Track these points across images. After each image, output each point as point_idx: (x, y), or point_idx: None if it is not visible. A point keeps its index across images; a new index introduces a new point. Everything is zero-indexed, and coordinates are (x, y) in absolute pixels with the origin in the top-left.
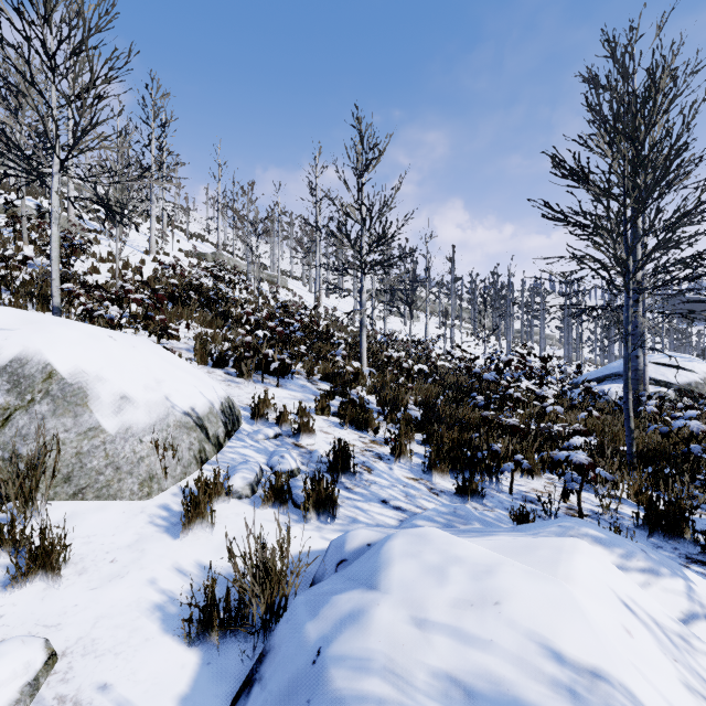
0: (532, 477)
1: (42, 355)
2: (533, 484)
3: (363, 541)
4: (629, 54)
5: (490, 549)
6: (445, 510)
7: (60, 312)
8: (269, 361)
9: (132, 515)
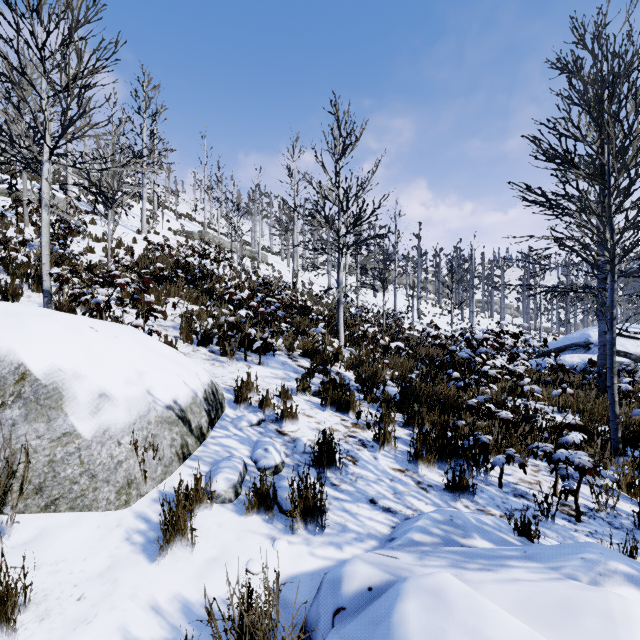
0: (525, 473)
1: (15, 355)
2: (519, 473)
3: (362, 582)
4: (614, 35)
5: (517, 606)
6: (440, 517)
7: (50, 296)
8: (252, 339)
9: (107, 530)
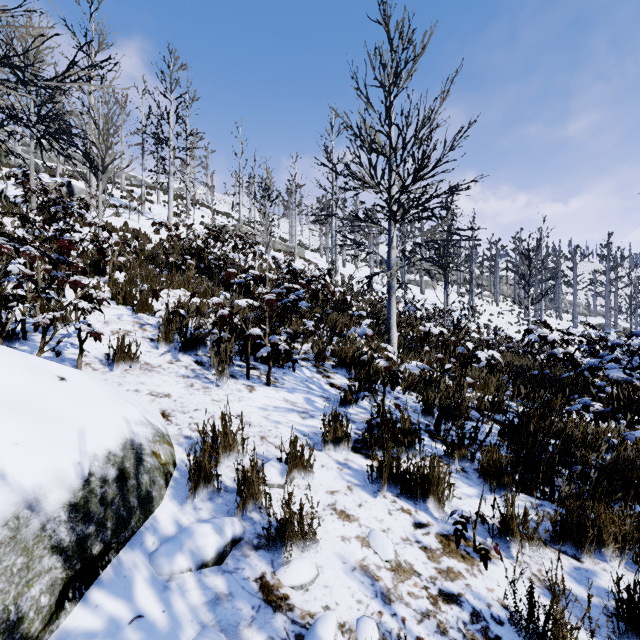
0: None
1: None
2: None
3: None
4: None
5: None
6: None
7: None
8: (260, 344)
9: None
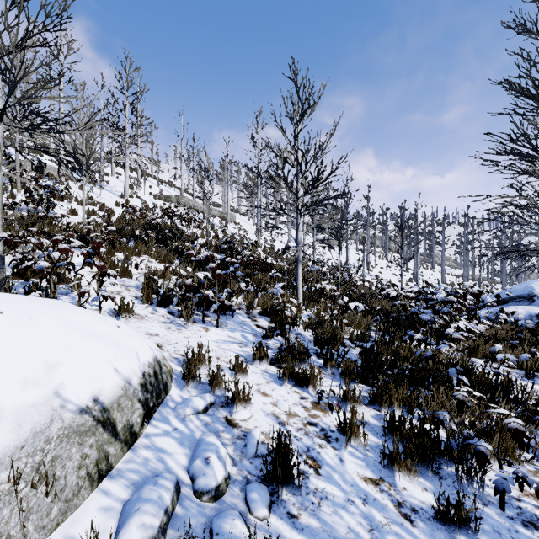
0: None
1: None
2: None
3: None
4: None
5: None
6: None
7: (2, 260)
8: (210, 300)
9: None
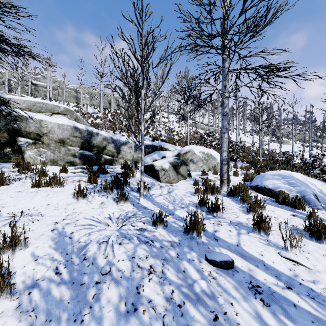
0: None
1: (209, 152)
2: None
3: None
4: None
5: None
6: None
7: None
8: (232, 157)
9: None
